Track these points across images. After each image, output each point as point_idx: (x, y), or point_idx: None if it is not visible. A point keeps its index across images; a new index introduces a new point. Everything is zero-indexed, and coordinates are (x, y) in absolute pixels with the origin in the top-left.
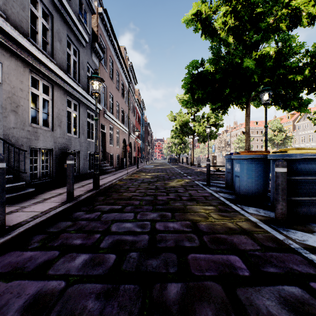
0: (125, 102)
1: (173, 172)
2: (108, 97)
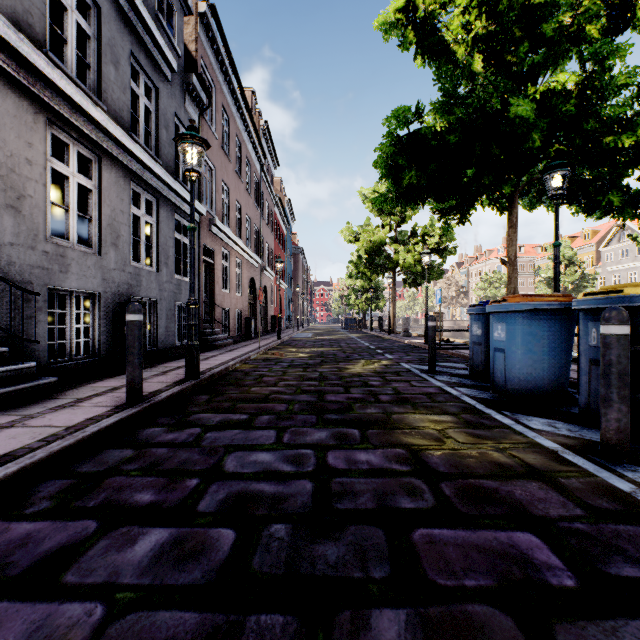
0: (254, 203)
1: (354, 345)
2: (219, 189)
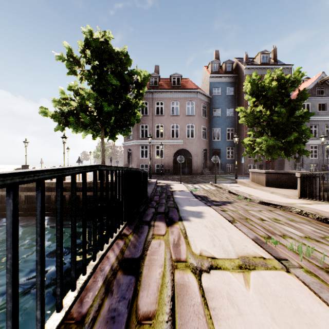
0: None
1: None
2: None
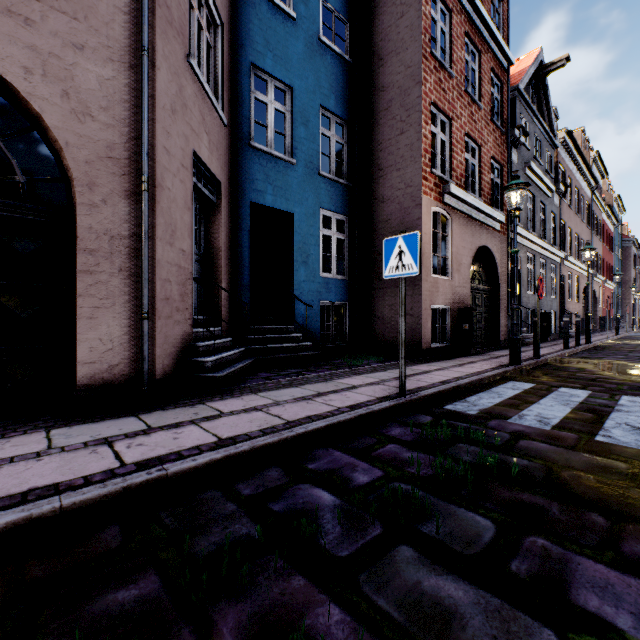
0: (586, 225)
1: None
2: (566, 234)
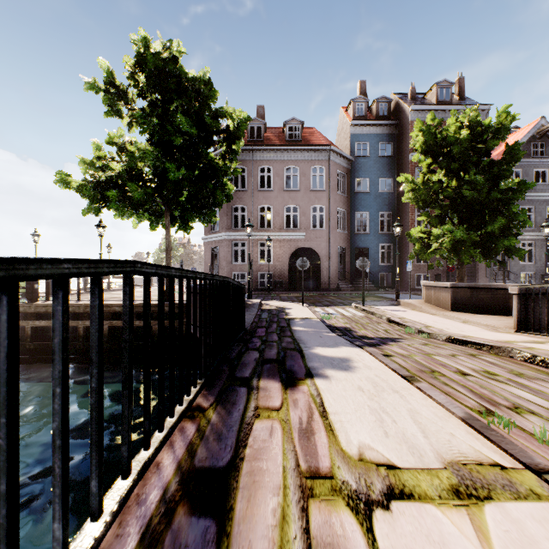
0: None
1: None
2: None
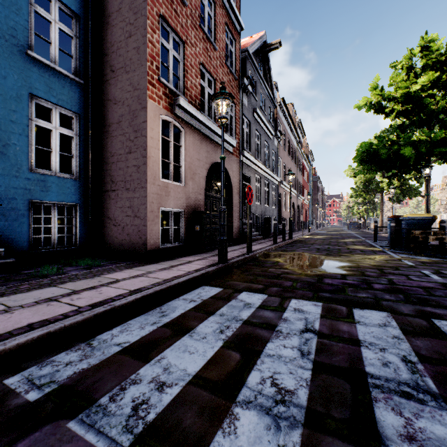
0: (294, 164)
1: (349, 235)
2: (282, 167)
